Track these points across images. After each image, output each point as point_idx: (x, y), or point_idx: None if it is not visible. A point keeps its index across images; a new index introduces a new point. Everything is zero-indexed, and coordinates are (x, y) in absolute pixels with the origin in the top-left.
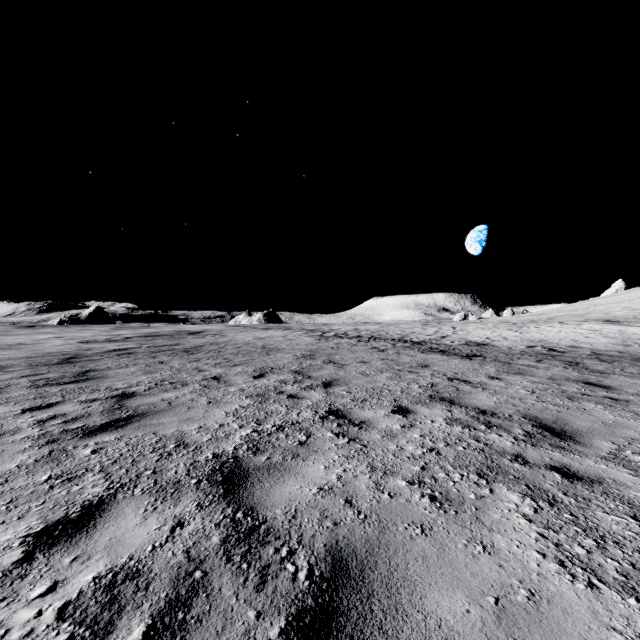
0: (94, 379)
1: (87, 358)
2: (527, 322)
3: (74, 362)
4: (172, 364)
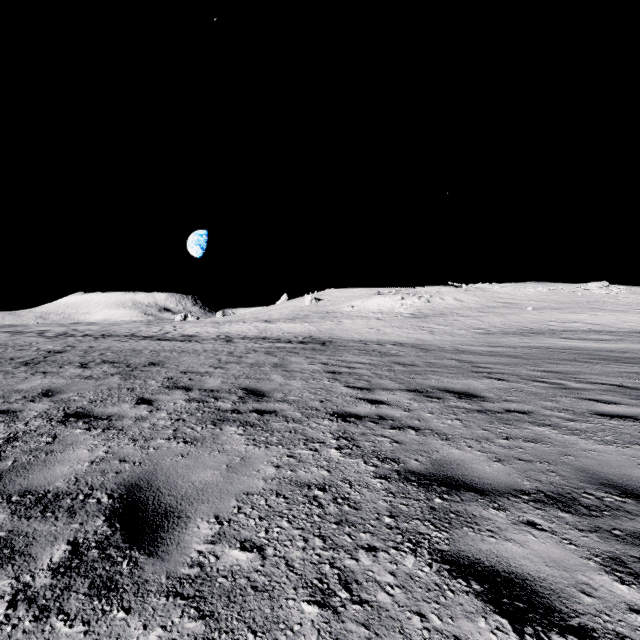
0: None
1: None
2: (226, 322)
3: None
4: None
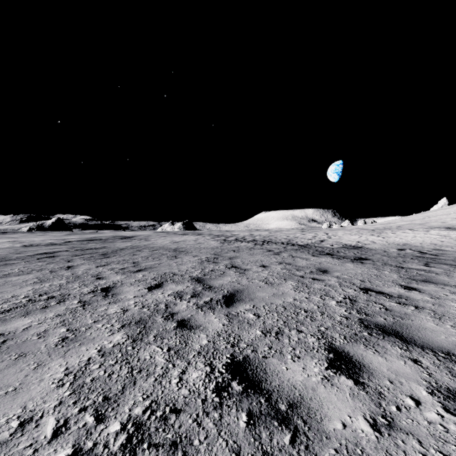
0: None
1: (4, 262)
2: (383, 229)
3: None
4: (77, 269)
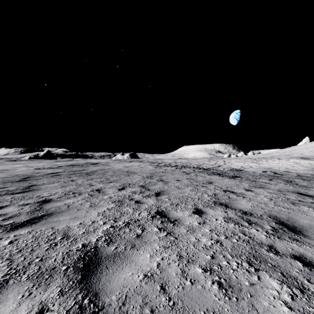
0: (33, 190)
1: (34, 178)
2: (261, 158)
3: (27, 180)
4: (77, 181)
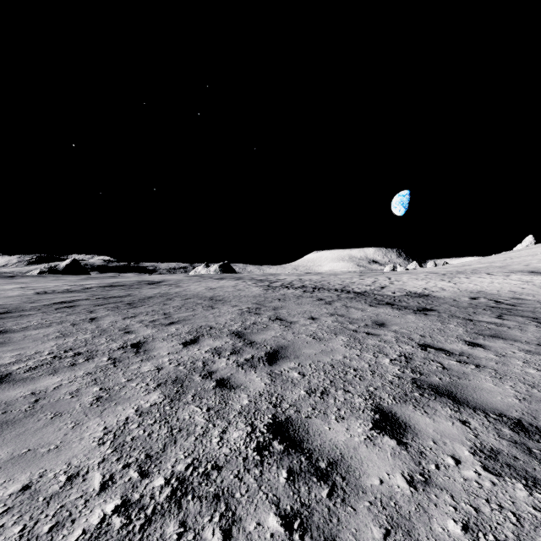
0: None
1: (18, 313)
2: (455, 273)
3: None
4: (102, 322)
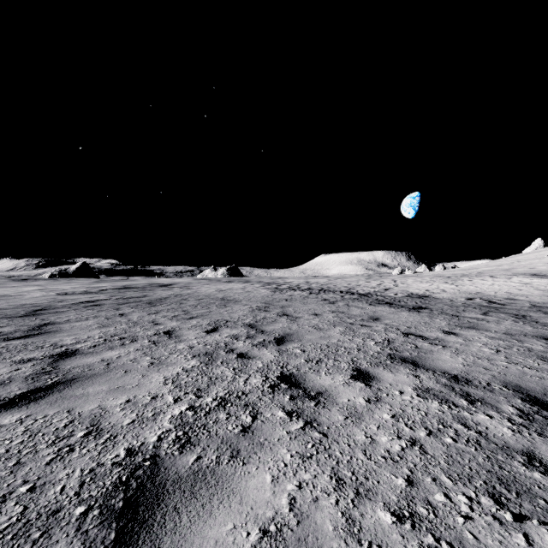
0: (46, 333)
1: (54, 310)
2: (460, 276)
3: (39, 314)
4: (131, 316)
